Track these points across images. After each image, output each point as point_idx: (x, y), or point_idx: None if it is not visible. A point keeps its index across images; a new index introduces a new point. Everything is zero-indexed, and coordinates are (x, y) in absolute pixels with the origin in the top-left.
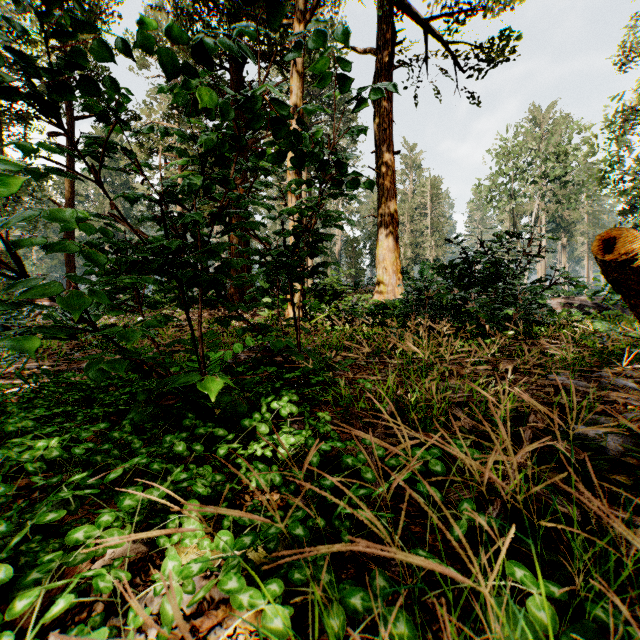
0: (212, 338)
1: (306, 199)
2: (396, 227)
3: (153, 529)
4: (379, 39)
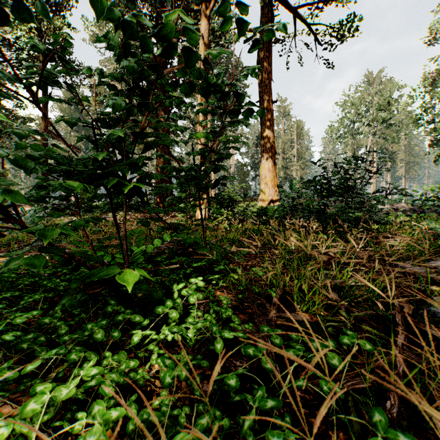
0: (139, 234)
1: (210, 128)
2: (274, 154)
3: (58, 432)
4: (262, 21)
